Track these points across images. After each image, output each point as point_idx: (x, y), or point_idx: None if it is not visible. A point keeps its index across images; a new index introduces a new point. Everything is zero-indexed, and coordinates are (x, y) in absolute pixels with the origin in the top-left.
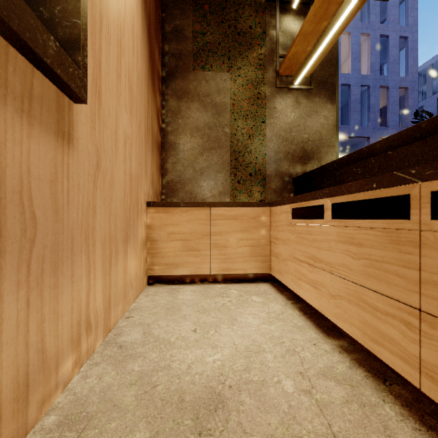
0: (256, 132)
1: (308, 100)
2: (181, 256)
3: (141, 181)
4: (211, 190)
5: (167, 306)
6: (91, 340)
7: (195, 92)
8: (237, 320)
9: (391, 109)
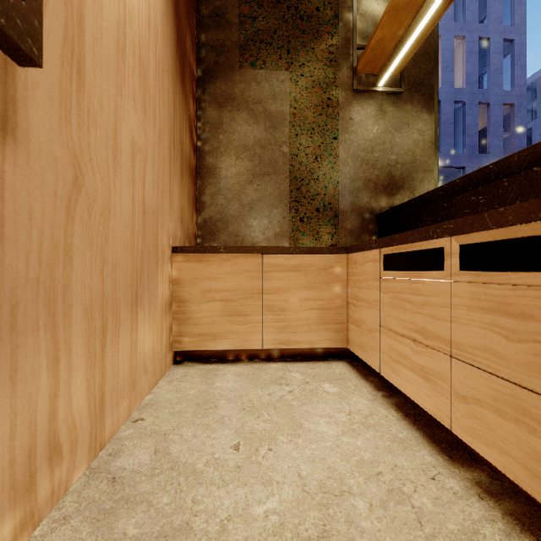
0: (325, 152)
1: (396, 109)
2: (220, 323)
3: (162, 216)
4: (264, 231)
5: (197, 400)
6: (61, 473)
7: (242, 97)
8: (302, 427)
9: (493, 131)
